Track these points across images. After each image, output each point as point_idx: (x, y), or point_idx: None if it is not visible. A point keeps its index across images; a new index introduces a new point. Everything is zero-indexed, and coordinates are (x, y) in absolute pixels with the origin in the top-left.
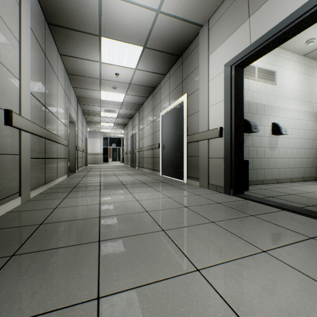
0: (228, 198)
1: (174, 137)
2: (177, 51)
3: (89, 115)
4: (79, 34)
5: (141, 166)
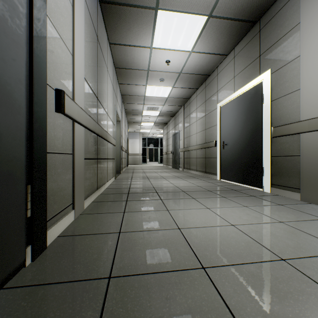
0: None
1: (243, 131)
2: (254, 15)
3: (131, 114)
4: (133, 10)
5: (187, 168)
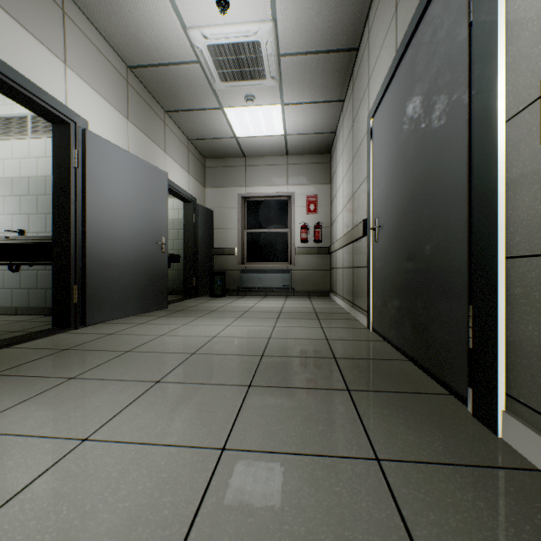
0: None
1: None
2: None
3: None
4: None
5: None
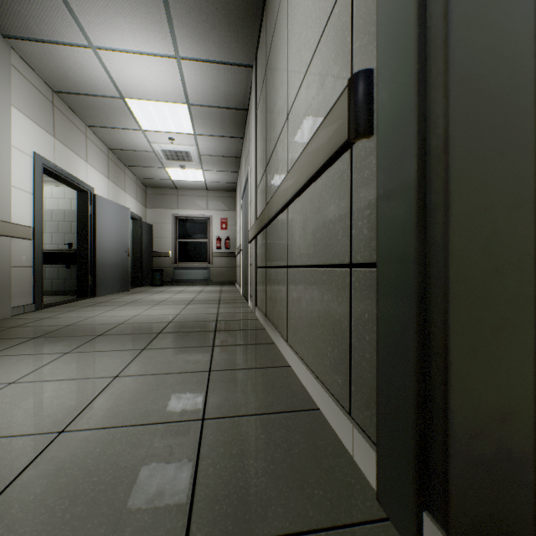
0: (64, 307)
1: None
2: None
3: None
4: None
5: None
